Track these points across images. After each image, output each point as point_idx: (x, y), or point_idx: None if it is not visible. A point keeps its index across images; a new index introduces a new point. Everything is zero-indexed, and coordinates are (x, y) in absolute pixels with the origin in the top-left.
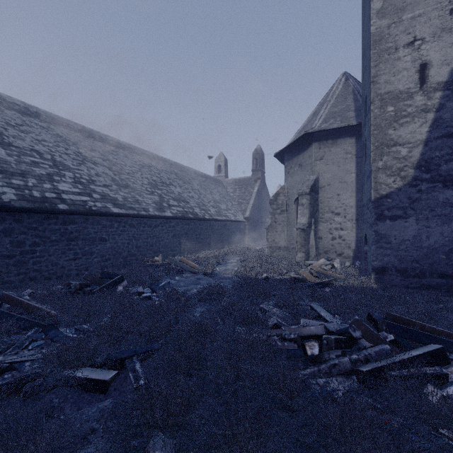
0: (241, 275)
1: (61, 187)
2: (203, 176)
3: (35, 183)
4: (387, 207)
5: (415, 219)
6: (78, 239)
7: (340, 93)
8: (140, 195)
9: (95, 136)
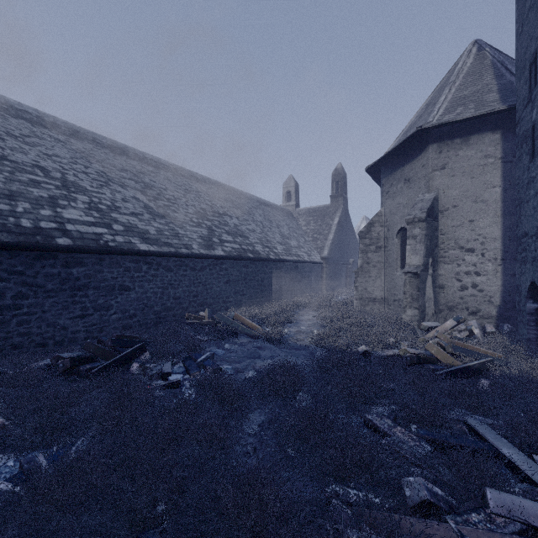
0: (323, 345)
1: (67, 214)
2: (268, 205)
3: (27, 208)
4: None
5: None
6: (88, 288)
7: (471, 69)
8: (182, 226)
9: (130, 153)
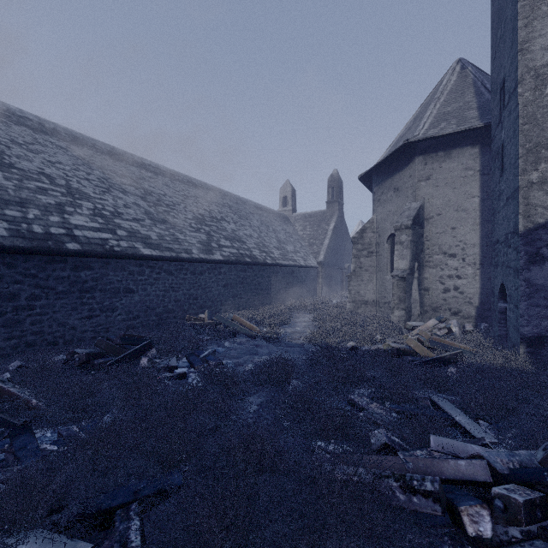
0: (316, 342)
1: (74, 220)
2: (264, 210)
3: (37, 215)
4: (547, 242)
5: None
6: (95, 290)
7: (454, 86)
8: (181, 232)
9: (129, 159)
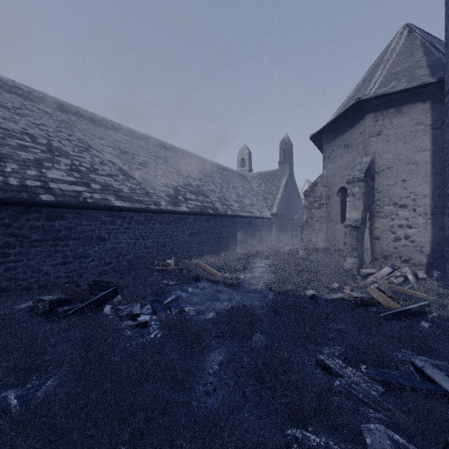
0: (275, 289)
1: (50, 174)
2: (225, 170)
3: (15, 169)
4: None
5: None
6: (69, 239)
7: (403, 48)
8: (151, 186)
9: (108, 125)
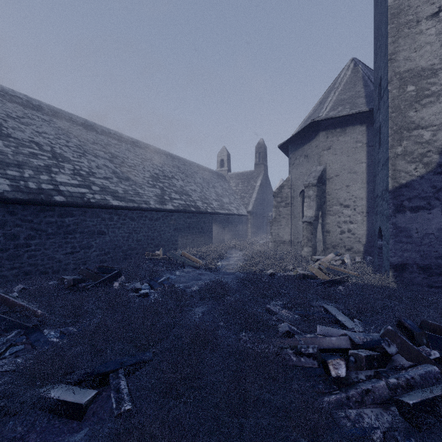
0: (245, 271)
1: (59, 178)
2: (206, 170)
3: (31, 174)
4: (407, 197)
5: (440, 211)
6: (76, 232)
7: (349, 79)
8: (141, 187)
9: (98, 129)
